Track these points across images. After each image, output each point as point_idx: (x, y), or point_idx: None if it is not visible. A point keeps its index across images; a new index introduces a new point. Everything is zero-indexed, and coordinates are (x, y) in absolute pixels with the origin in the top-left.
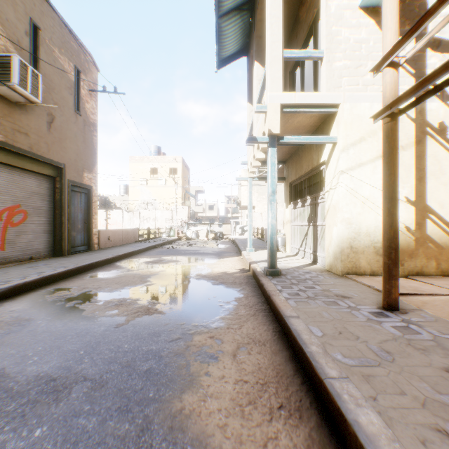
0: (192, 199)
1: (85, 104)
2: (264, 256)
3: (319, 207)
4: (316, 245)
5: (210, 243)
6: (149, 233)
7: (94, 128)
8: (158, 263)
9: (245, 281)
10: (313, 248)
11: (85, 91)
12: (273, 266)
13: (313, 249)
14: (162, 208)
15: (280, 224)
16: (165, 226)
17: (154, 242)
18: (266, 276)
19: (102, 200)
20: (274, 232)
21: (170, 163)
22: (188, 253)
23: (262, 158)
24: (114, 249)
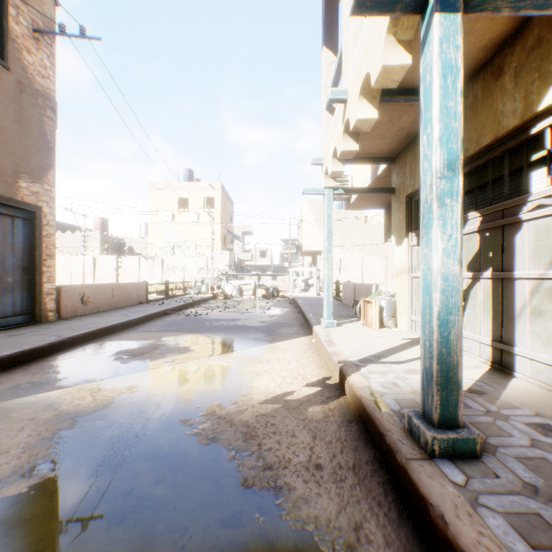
0: (235, 241)
1: (22, 54)
2: (363, 341)
3: (523, 231)
4: (508, 326)
5: (257, 305)
6: (168, 290)
7: (46, 104)
8: (143, 357)
9: (349, 457)
10: (495, 333)
11: (24, 30)
12: (449, 418)
13: (491, 334)
14: (194, 254)
15: (358, 275)
16: (194, 279)
17: (169, 304)
18: (433, 464)
19: (115, 244)
20: (453, 303)
21: (204, 191)
22: (215, 327)
23: (369, 123)
24: (85, 320)
